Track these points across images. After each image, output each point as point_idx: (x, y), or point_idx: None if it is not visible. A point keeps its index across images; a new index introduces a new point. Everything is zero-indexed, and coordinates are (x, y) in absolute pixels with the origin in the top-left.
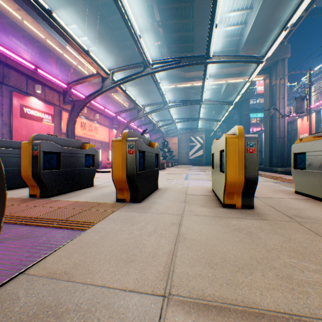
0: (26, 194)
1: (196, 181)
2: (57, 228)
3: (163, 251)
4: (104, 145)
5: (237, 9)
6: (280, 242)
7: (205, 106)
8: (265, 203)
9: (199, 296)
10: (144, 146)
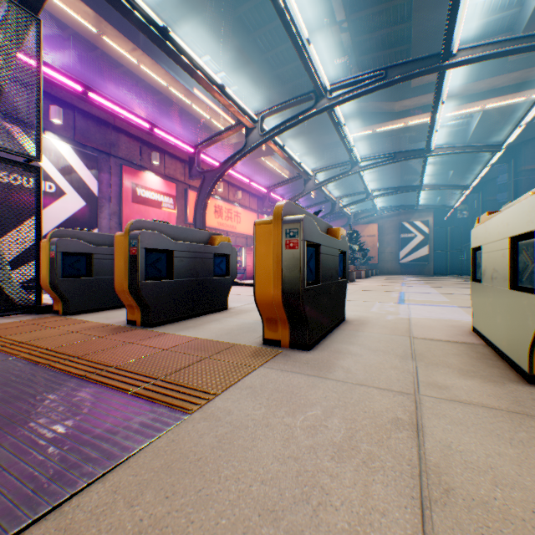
0: (125, 319)
1: (426, 308)
2: (141, 397)
3: None
4: (250, 242)
5: None
6: None
7: (433, 163)
8: None
9: None
10: (317, 234)
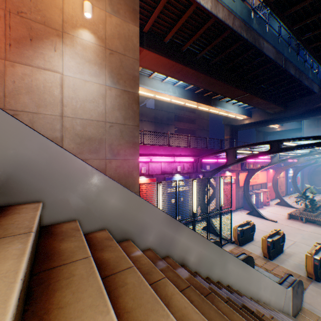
0: (258, 252)
1: None
2: None
3: None
4: (262, 184)
5: None
6: None
7: None
8: None
9: None
10: (320, 257)
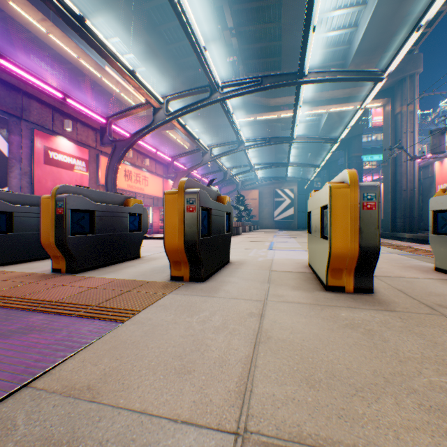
0: (49, 268)
1: (285, 252)
2: (84, 317)
3: (236, 358)
4: (157, 202)
5: (343, 5)
6: (421, 348)
7: (297, 146)
8: (390, 284)
9: (293, 436)
10: (209, 201)
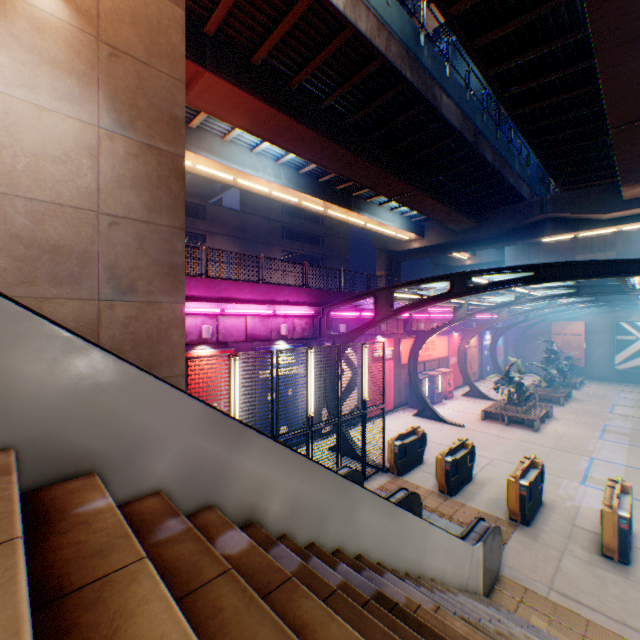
0: (431, 484)
1: (595, 494)
2: None
3: (548, 572)
4: (441, 361)
5: None
6: (616, 591)
7: None
8: None
9: (561, 591)
10: (530, 482)
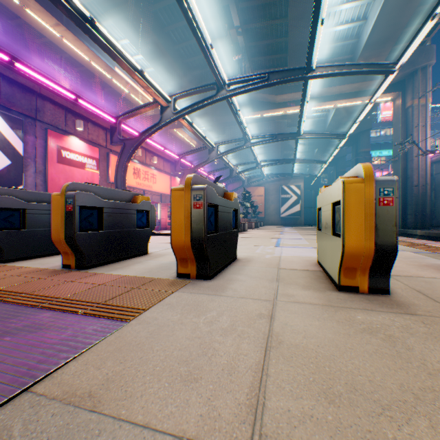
0: (59, 264)
1: (293, 249)
2: (89, 315)
3: (246, 365)
4: (164, 199)
5: None
6: None
7: (303, 143)
8: (407, 285)
9: None
10: (216, 198)
